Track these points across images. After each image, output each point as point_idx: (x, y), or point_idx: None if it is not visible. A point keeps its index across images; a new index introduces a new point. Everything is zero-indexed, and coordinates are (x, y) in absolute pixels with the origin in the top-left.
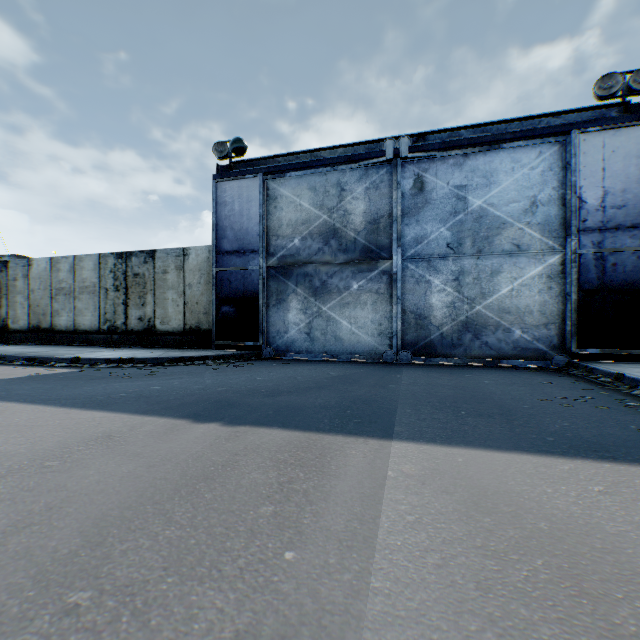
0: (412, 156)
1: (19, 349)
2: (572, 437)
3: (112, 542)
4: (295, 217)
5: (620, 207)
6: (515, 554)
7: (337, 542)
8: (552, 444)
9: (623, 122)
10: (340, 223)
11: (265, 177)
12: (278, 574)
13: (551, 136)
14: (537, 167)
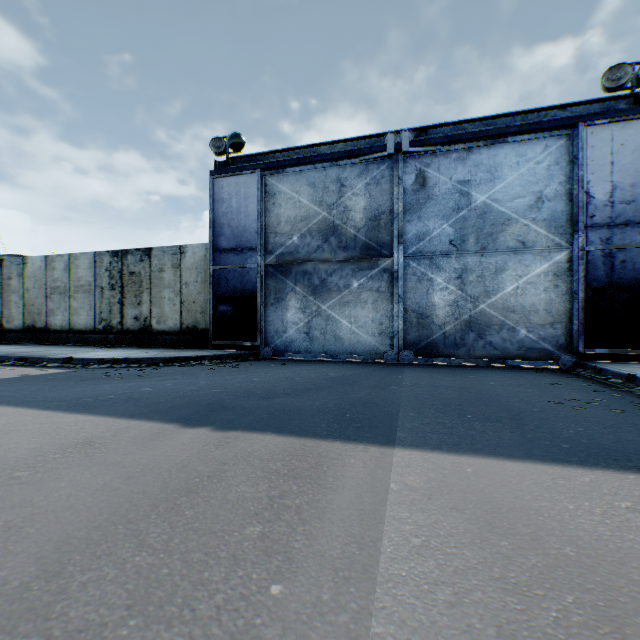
0: (414, 151)
1: (12, 349)
2: (589, 444)
3: (72, 572)
4: (294, 214)
5: (629, 202)
6: (540, 588)
7: (332, 572)
8: (568, 452)
9: (632, 114)
10: (340, 220)
11: (263, 173)
12: (261, 615)
13: (557, 129)
14: (543, 161)
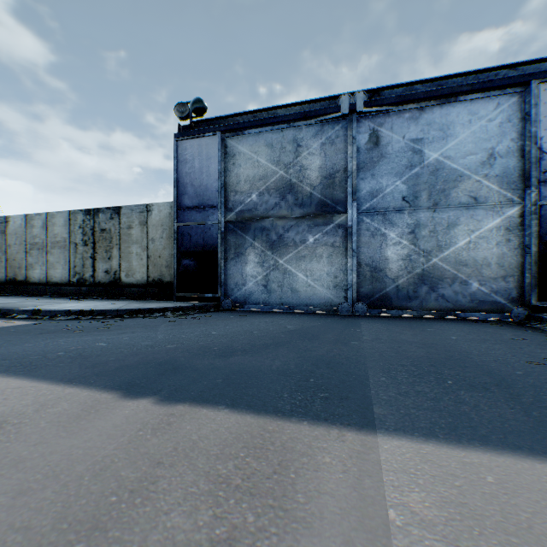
0: (368, 111)
1: None
2: None
3: None
4: (252, 173)
5: None
6: None
7: None
8: None
9: None
10: (296, 178)
11: (224, 135)
12: None
13: (509, 87)
14: (495, 119)
